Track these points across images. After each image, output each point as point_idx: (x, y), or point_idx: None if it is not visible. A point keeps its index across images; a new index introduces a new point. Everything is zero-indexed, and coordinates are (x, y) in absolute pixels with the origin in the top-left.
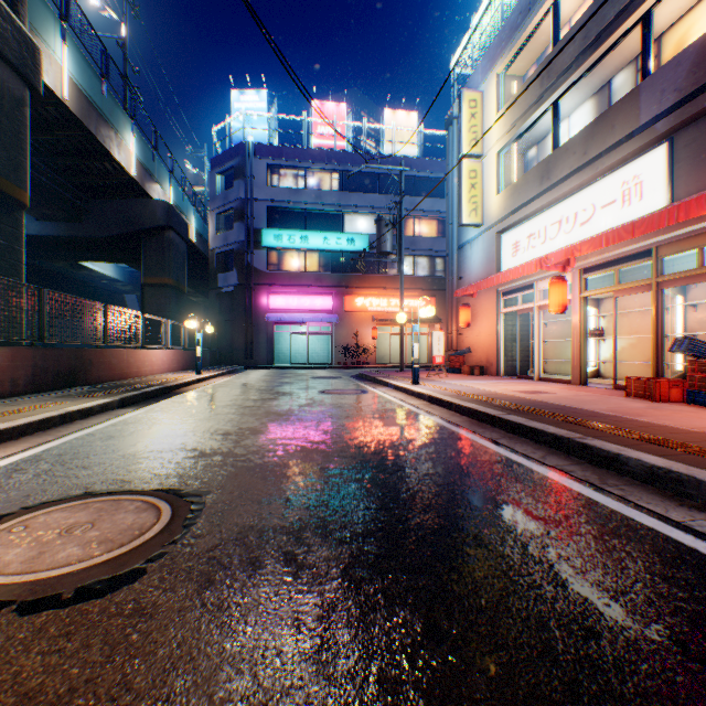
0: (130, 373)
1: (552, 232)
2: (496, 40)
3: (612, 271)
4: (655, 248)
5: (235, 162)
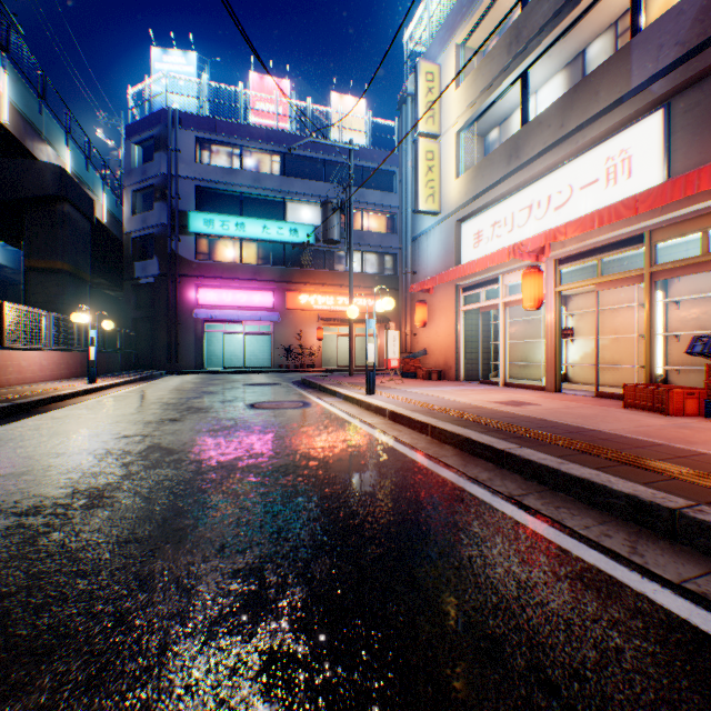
0: None
1: (521, 218)
2: (457, 6)
3: (583, 266)
4: (649, 233)
5: (156, 131)
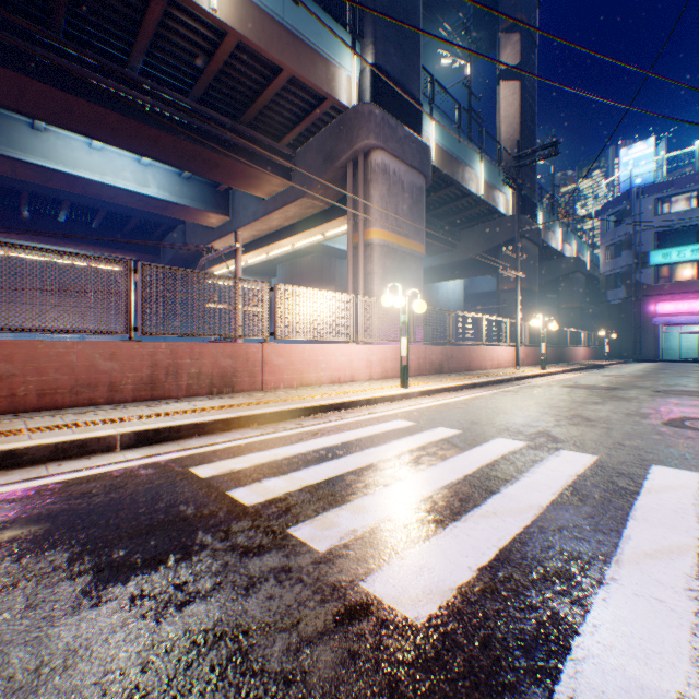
0: (571, 359)
1: None
2: None
3: None
4: None
5: (622, 206)
